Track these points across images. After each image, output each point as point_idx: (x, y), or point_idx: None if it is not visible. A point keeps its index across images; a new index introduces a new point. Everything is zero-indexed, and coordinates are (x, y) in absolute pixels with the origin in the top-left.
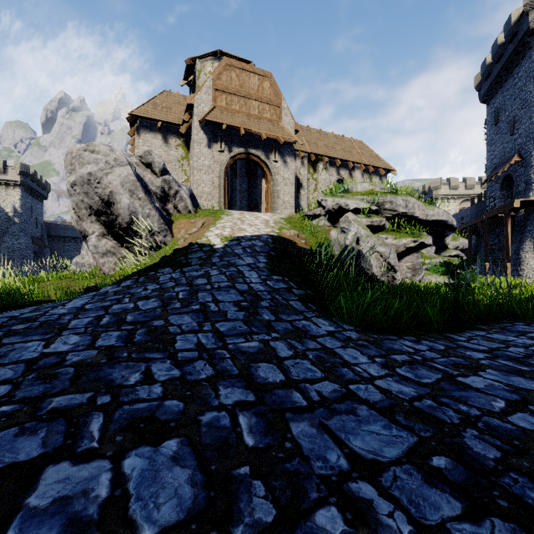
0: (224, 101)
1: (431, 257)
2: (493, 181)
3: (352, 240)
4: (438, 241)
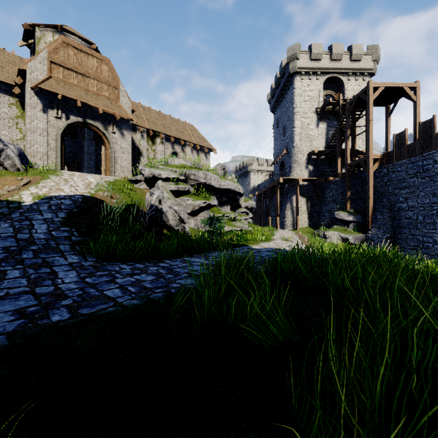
0: (62, 73)
1: (226, 213)
2: (276, 164)
3: (156, 201)
4: (233, 202)
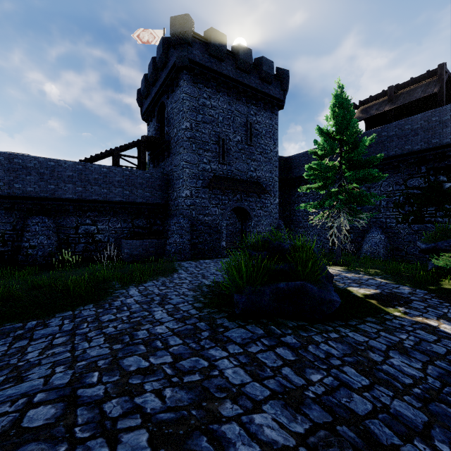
0: None
1: None
2: None
3: None
4: None
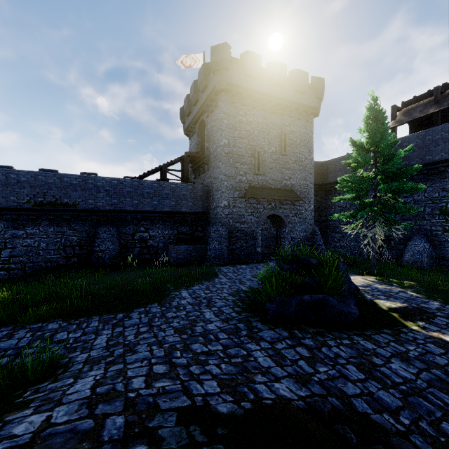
0: None
1: None
2: None
3: None
4: None
